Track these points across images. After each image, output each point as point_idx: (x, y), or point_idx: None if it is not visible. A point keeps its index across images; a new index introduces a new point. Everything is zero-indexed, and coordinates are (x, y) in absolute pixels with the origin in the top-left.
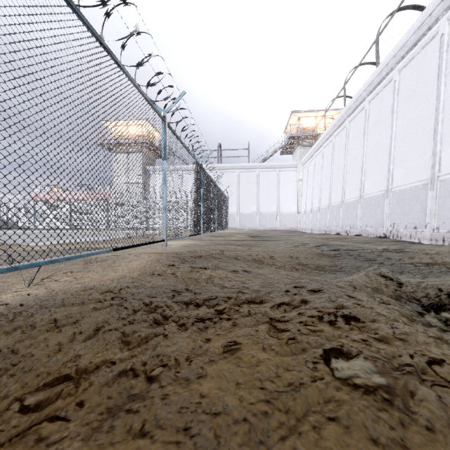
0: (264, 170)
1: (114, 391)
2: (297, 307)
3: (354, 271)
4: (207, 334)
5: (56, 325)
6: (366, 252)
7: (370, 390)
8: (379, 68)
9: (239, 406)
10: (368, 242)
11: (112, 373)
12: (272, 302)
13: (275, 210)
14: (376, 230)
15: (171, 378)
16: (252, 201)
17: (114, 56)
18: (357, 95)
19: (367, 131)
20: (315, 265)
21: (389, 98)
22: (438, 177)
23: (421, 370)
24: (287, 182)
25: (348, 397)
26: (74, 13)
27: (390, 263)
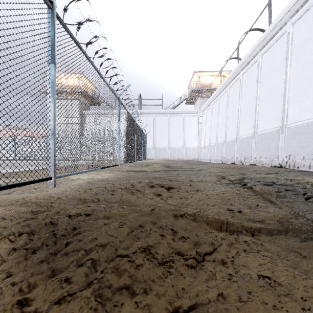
0: (174, 115)
1: None
2: None
3: None
4: None
5: None
6: (309, 189)
7: None
8: (273, 24)
9: None
10: (276, 172)
11: None
12: None
13: (181, 145)
14: (271, 161)
15: None
16: (165, 138)
17: None
18: (251, 50)
19: (260, 79)
20: (274, 217)
21: (282, 48)
22: None
23: None
24: (190, 124)
25: None
26: None
27: None
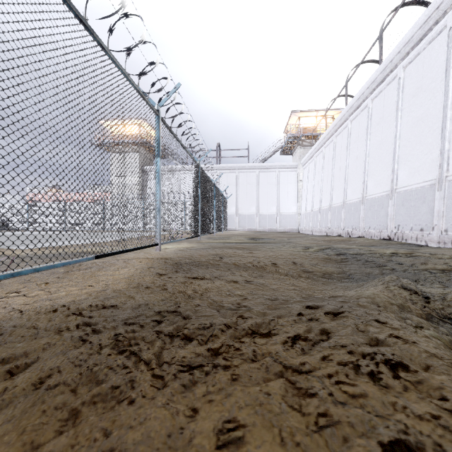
0: (264, 170)
1: None
2: (318, 343)
3: (364, 279)
4: (194, 396)
5: None
6: (375, 257)
7: None
8: (383, 65)
9: None
10: (373, 244)
11: None
12: (283, 334)
13: (275, 211)
14: (380, 232)
15: None
16: (252, 202)
17: (97, 37)
18: (359, 93)
19: (370, 130)
20: (321, 272)
21: (393, 95)
22: (446, 177)
23: None
24: (287, 183)
25: None
26: None
27: (402, 269)
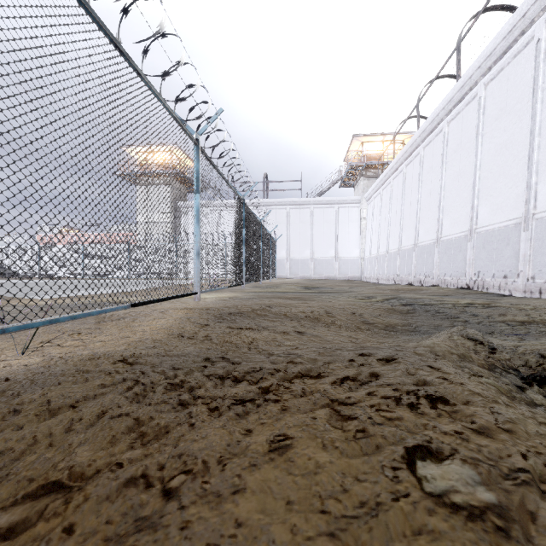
0: (320, 206)
1: (116, 513)
2: (366, 383)
3: (432, 332)
4: (247, 422)
5: (49, 408)
6: (446, 308)
7: (476, 514)
8: (460, 82)
9: (291, 542)
10: (448, 294)
11: (116, 481)
12: (333, 376)
13: (333, 255)
14: (457, 280)
15: (195, 493)
16: (306, 244)
17: (133, 63)
18: (433, 115)
19: (446, 159)
20: (384, 324)
21: (472, 118)
22: (533, 215)
23: (539, 477)
24: (347, 221)
25: (446, 526)
26: (81, 6)
27: (477, 321)
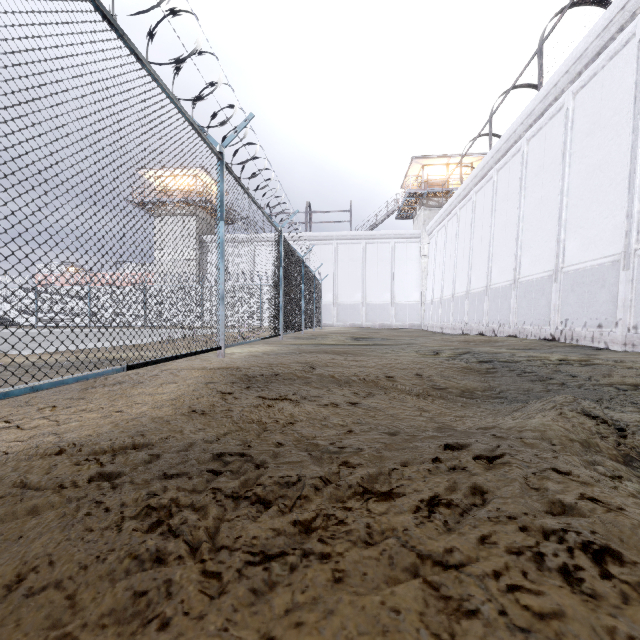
0: (373, 241)
1: None
2: (469, 510)
3: (522, 399)
4: (270, 612)
5: None
6: (535, 366)
7: None
8: (543, 90)
9: None
10: (531, 347)
11: None
12: (413, 496)
13: (388, 299)
14: (539, 330)
15: None
16: (356, 286)
17: (129, 42)
18: (510, 131)
19: (525, 184)
20: (459, 388)
21: (558, 134)
22: (635, 251)
23: None
24: (405, 259)
25: None
26: None
27: (576, 384)
